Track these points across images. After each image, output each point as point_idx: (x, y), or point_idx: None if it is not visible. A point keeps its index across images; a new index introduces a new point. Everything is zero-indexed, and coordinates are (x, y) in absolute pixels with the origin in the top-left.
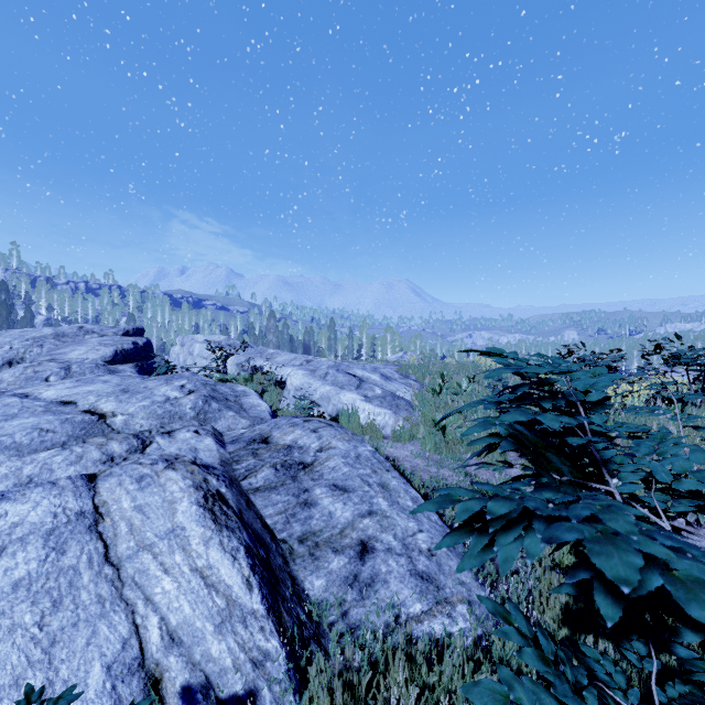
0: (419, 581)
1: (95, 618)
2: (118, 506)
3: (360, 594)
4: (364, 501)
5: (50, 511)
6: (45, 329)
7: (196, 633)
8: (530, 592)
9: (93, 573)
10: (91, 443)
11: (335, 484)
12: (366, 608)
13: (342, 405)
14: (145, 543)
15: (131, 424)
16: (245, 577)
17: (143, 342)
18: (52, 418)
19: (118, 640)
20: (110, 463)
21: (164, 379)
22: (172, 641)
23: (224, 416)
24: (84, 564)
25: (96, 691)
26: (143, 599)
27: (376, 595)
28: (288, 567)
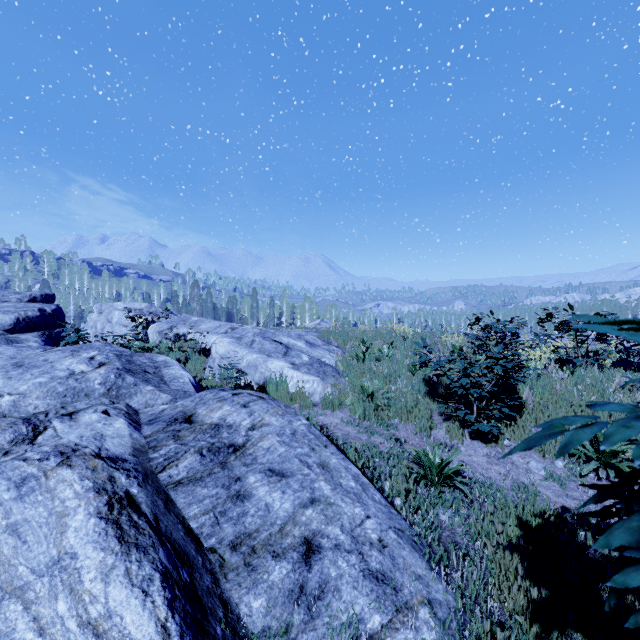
0: (374, 583)
1: None
2: None
3: (309, 612)
4: (304, 487)
5: None
6: None
7: None
8: (483, 574)
9: None
10: None
11: (271, 468)
12: (317, 632)
13: (269, 373)
14: (15, 585)
15: (22, 406)
16: (160, 622)
17: (52, 308)
18: None
19: None
20: None
21: (70, 350)
22: None
23: (140, 391)
24: None
25: None
26: None
27: (327, 611)
28: (218, 588)
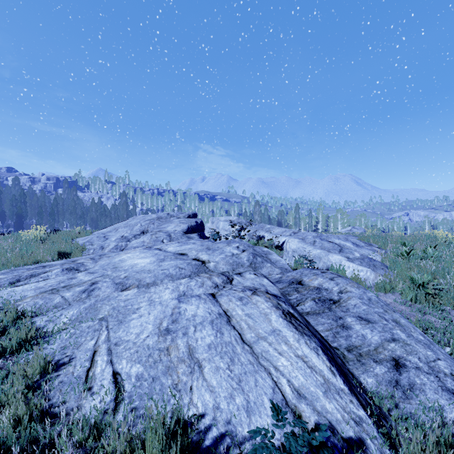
0: (451, 395)
1: (253, 372)
2: (235, 312)
3: (404, 394)
4: (385, 331)
5: (206, 311)
6: (153, 215)
7: (313, 394)
8: None
9: (240, 347)
10: (203, 276)
11: (359, 316)
12: (412, 405)
13: (330, 263)
14: (261, 336)
15: (218, 267)
16: (328, 367)
17: (200, 221)
18: (181, 261)
19: (269, 387)
20: (217, 288)
21: (226, 243)
22: (299, 395)
23: (265, 266)
24: (234, 342)
25: (271, 412)
26: (273, 367)
27: (417, 398)
28: (345, 366)
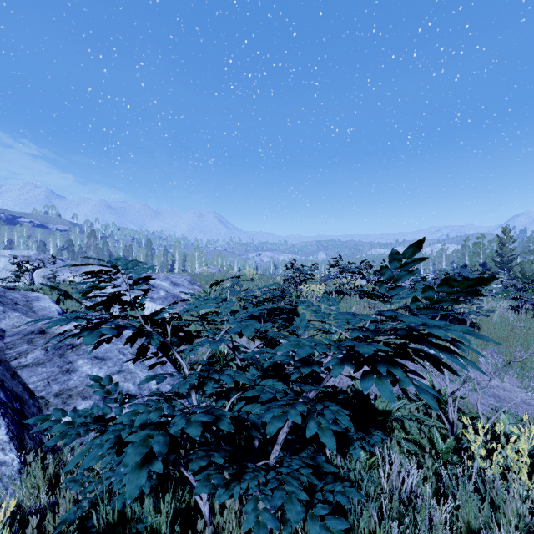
0: None
1: None
2: None
3: None
4: (116, 365)
5: None
6: None
7: None
8: None
9: None
10: None
11: (96, 356)
12: None
13: None
14: None
15: None
16: None
17: None
18: None
19: None
20: None
21: None
22: None
23: (8, 317)
24: None
25: None
26: None
27: None
28: (41, 413)
